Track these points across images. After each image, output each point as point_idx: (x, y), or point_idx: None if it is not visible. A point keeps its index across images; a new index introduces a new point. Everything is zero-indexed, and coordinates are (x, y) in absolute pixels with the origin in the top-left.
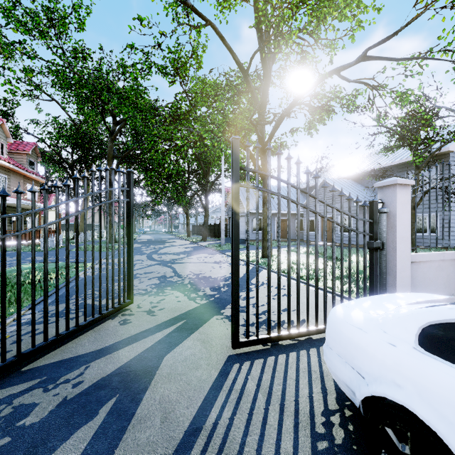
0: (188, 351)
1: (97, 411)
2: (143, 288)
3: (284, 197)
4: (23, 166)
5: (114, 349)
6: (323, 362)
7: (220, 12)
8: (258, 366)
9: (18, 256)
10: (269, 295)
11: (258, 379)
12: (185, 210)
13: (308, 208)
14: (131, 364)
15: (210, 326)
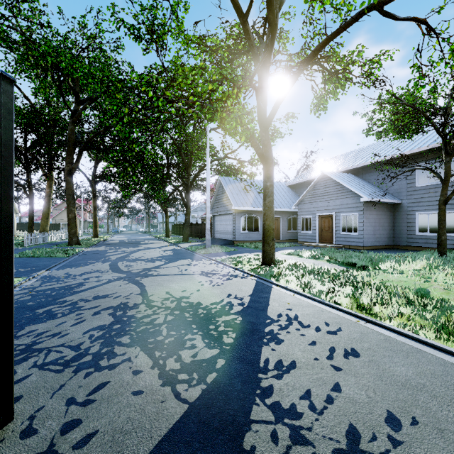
0: None
1: None
2: (74, 343)
3: None
4: None
5: None
6: None
7: None
8: None
9: None
10: None
11: None
12: (163, 207)
13: None
14: None
15: None
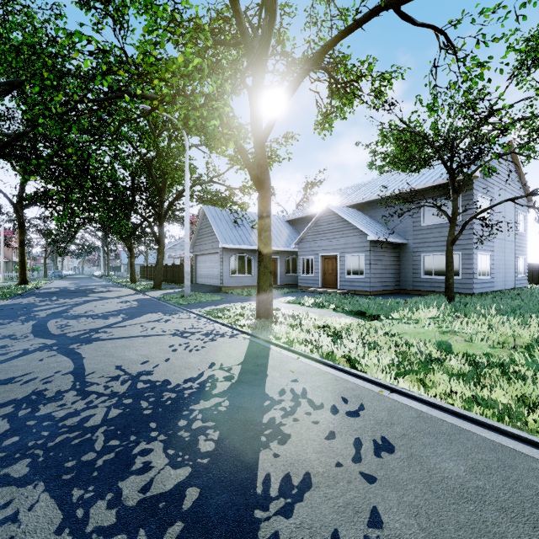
0: None
1: None
2: None
3: None
4: None
5: None
6: None
7: None
8: None
9: None
10: None
11: None
12: (127, 243)
13: None
14: None
15: None
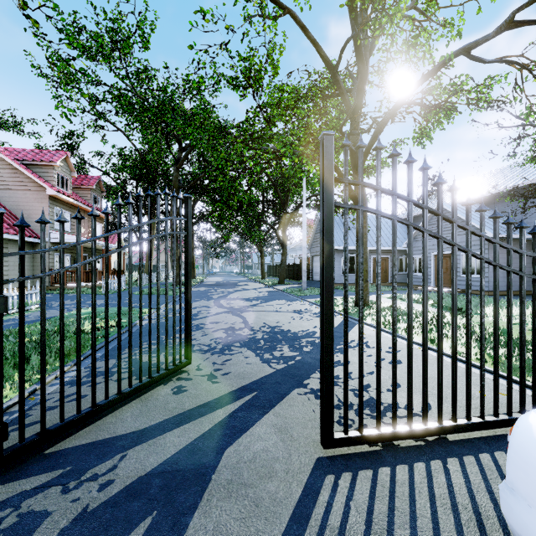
0: (257, 444)
1: None
2: (206, 343)
3: (402, 221)
4: (87, 202)
5: (161, 431)
6: (475, 489)
7: None
8: (364, 483)
9: (42, 304)
10: (379, 370)
11: (367, 510)
12: (259, 247)
13: (440, 238)
14: (180, 458)
15: (290, 405)
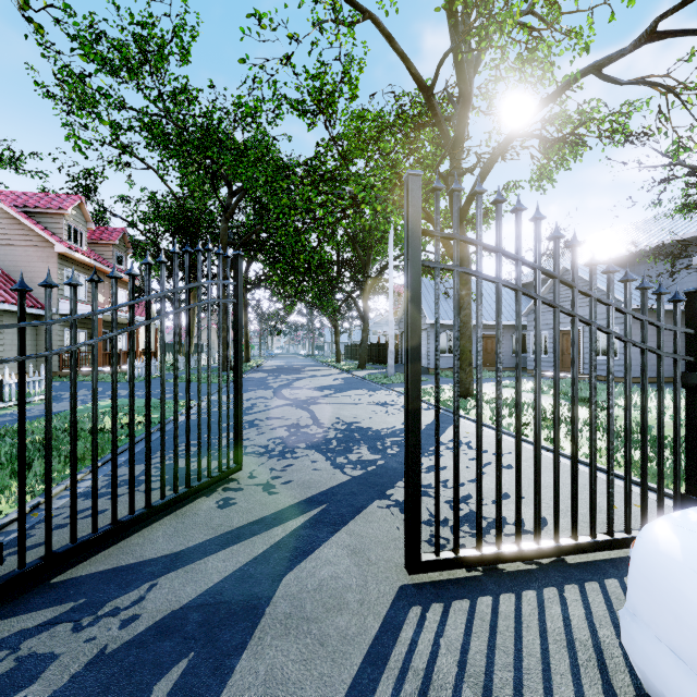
0: (325, 569)
1: (149, 689)
2: (263, 445)
3: (508, 285)
4: (108, 262)
5: (202, 553)
6: (597, 622)
7: None
8: (459, 617)
9: (47, 391)
10: (480, 474)
11: (460, 648)
12: (332, 321)
13: (557, 307)
14: (225, 587)
15: (368, 521)
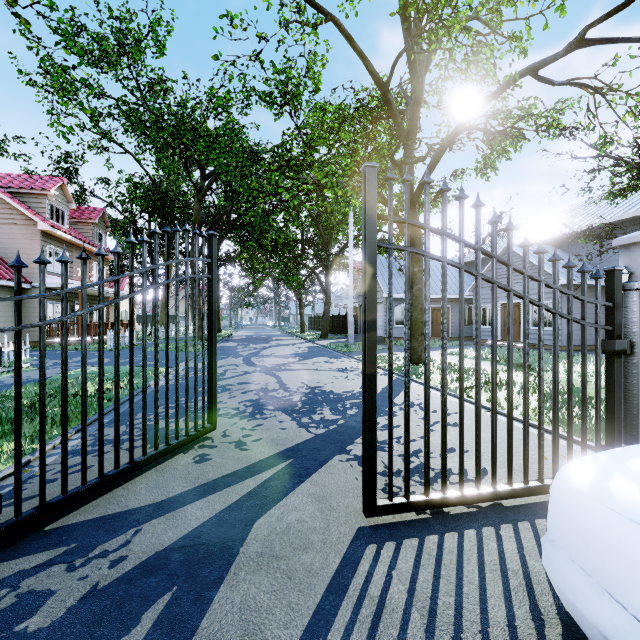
0: (292, 515)
1: (138, 617)
2: (234, 407)
3: (452, 263)
4: (88, 239)
5: (181, 503)
6: (527, 555)
7: (347, 0)
8: (409, 552)
9: (41, 357)
10: (428, 429)
11: (410, 578)
12: (297, 295)
13: (495, 282)
14: (203, 531)
15: (330, 473)
